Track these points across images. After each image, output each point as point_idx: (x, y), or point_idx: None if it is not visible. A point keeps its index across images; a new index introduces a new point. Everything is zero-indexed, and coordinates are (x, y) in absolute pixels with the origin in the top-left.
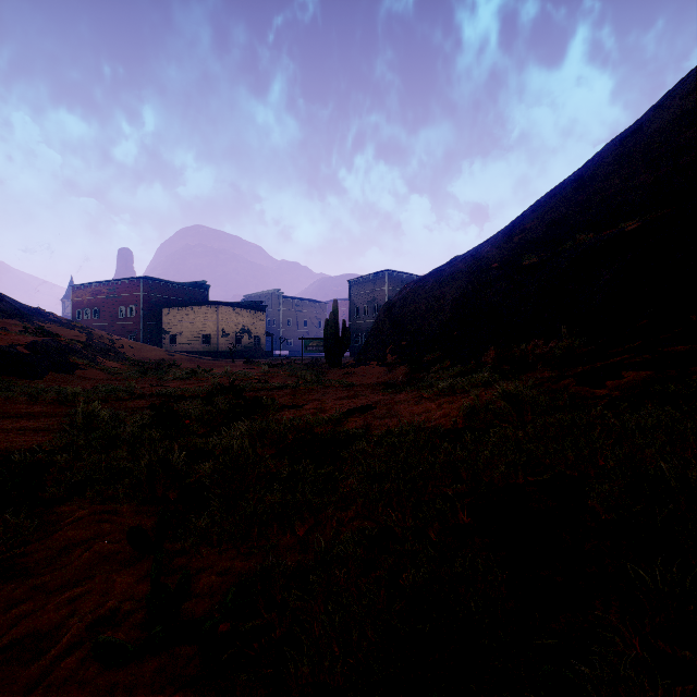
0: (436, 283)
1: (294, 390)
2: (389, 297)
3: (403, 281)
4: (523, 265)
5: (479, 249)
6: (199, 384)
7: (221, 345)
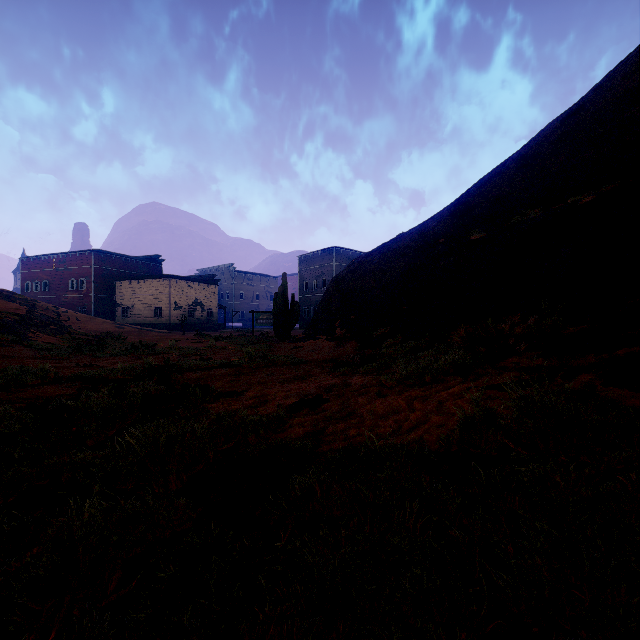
0: (383, 258)
1: (237, 369)
2: (336, 272)
3: (350, 257)
4: (471, 240)
5: (425, 226)
6: (135, 362)
7: (174, 318)
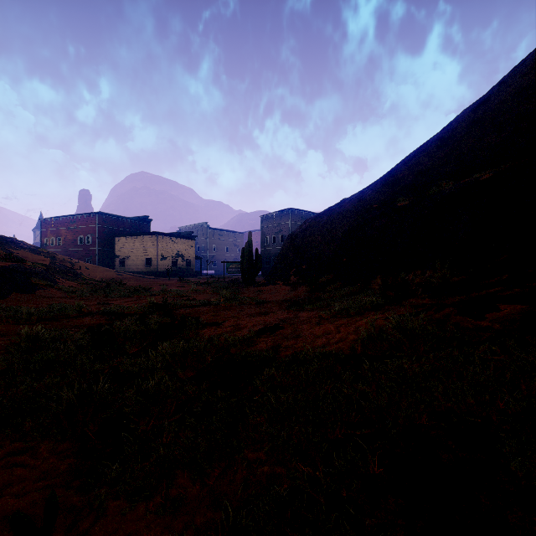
0: (329, 219)
1: (216, 307)
2: (292, 229)
3: (303, 217)
4: (398, 206)
5: (363, 193)
6: (139, 302)
7: (160, 267)
